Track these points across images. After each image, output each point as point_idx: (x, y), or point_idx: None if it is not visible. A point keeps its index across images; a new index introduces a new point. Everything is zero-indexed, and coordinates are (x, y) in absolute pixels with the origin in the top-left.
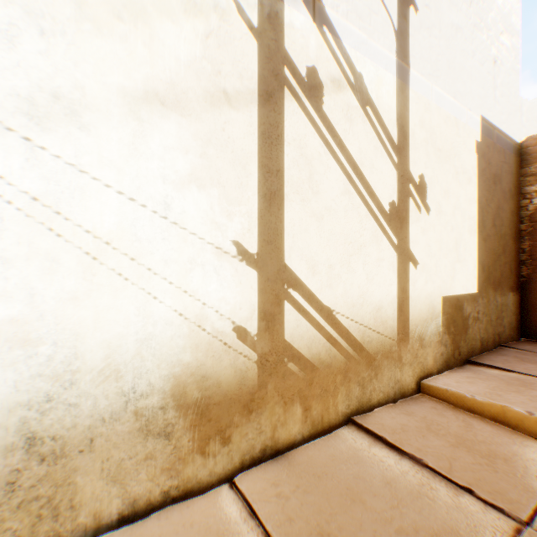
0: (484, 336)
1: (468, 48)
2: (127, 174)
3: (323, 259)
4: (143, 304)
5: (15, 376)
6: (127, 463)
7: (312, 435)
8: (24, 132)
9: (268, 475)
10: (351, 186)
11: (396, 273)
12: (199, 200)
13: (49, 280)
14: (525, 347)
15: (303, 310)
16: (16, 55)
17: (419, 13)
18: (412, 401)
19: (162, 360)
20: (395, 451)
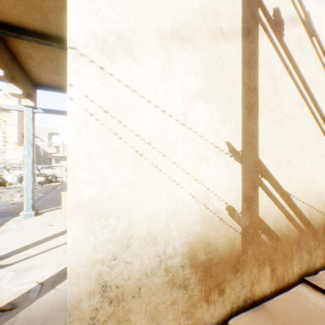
0: None
1: None
2: (161, 92)
3: (283, 155)
4: (170, 188)
5: (94, 240)
6: (160, 306)
7: (276, 290)
8: (99, 63)
9: (256, 323)
10: (301, 99)
11: None
12: (204, 111)
13: (113, 171)
14: None
15: (270, 194)
16: (94, 8)
17: None
18: None
19: (182, 230)
20: None
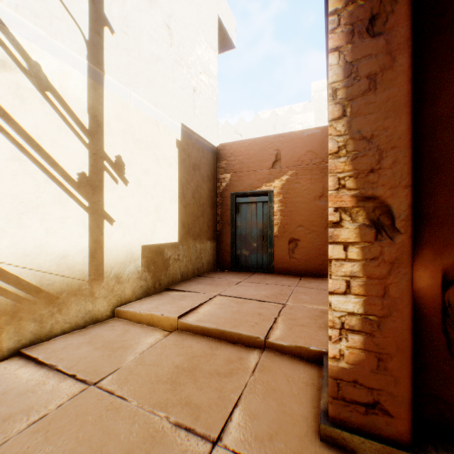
0: (186, 271)
1: (170, 75)
2: None
3: None
4: None
5: None
6: None
7: None
8: None
9: None
10: (24, 155)
11: (88, 229)
12: None
13: None
14: (211, 275)
15: None
16: None
17: (117, 35)
18: (100, 325)
19: None
20: (40, 366)
